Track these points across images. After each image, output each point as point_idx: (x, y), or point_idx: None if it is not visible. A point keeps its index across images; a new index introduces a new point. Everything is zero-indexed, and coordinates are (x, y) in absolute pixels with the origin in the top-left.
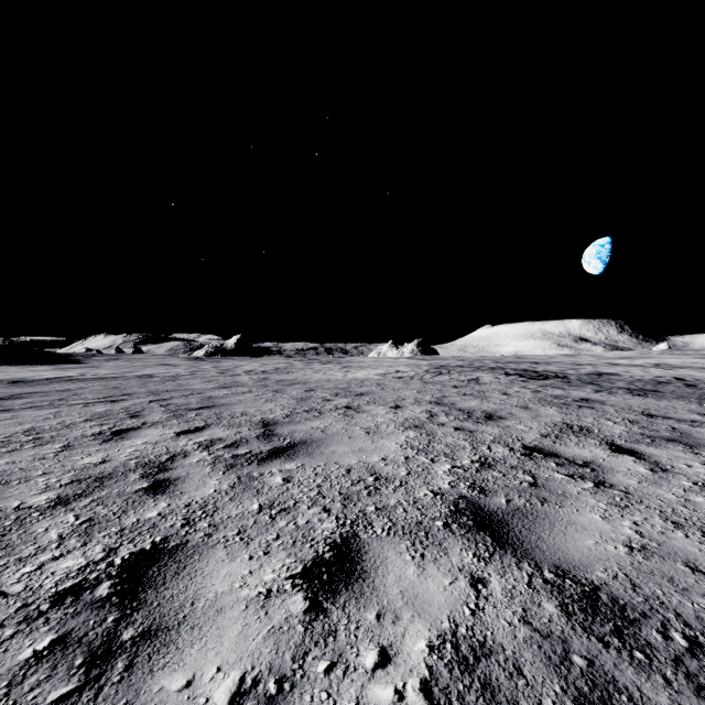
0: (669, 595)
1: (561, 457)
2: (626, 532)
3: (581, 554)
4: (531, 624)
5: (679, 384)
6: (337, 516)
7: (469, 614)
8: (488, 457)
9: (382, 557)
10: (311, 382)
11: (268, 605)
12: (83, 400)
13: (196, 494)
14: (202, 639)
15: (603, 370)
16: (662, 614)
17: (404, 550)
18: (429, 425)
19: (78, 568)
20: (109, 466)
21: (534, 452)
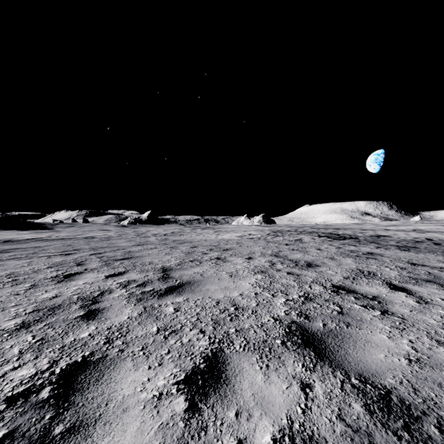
0: (439, 397)
1: (357, 293)
2: (405, 348)
3: (376, 365)
4: (345, 420)
5: (429, 243)
6: (209, 336)
7: (301, 412)
8: (310, 293)
9: (240, 368)
10: (195, 241)
11: (159, 405)
12: (47, 253)
13: (115, 319)
14: (111, 433)
15: (380, 233)
16: (436, 412)
17: (255, 362)
18: (270, 271)
19: (29, 376)
20: (59, 299)
21: (340, 289)
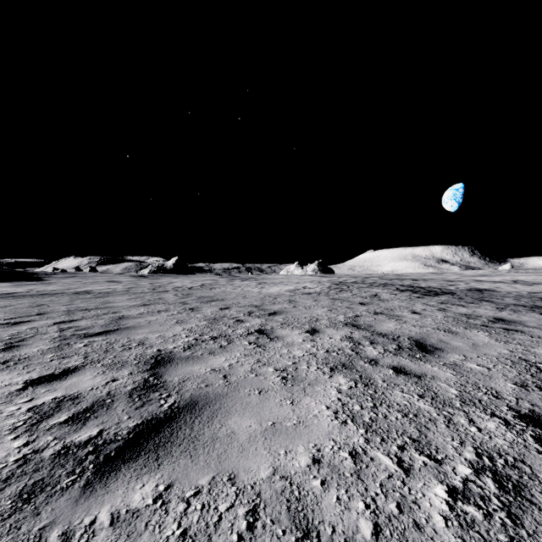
0: None
1: None
2: None
3: None
4: None
5: None
6: None
7: None
8: (490, 452)
9: None
10: (228, 299)
11: None
12: None
13: None
14: None
15: (477, 286)
16: None
17: None
18: (359, 363)
19: None
20: None
21: None
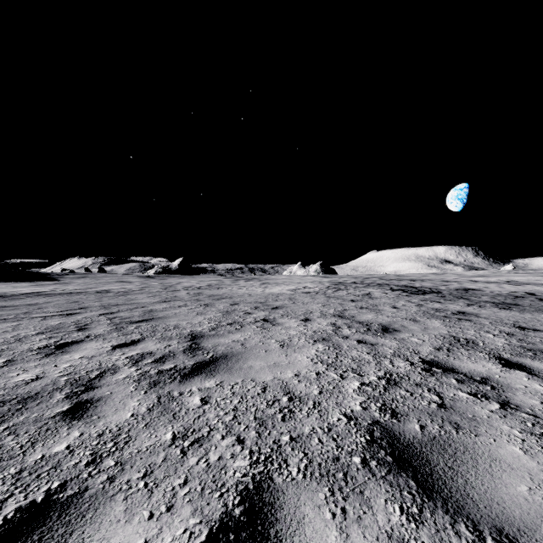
0: None
1: (459, 373)
2: None
3: (519, 508)
4: None
5: (532, 299)
6: (251, 449)
7: None
8: (392, 373)
9: (299, 515)
10: (236, 297)
11: None
12: (44, 313)
13: (113, 419)
14: None
15: (467, 286)
16: None
17: (323, 502)
18: (335, 338)
19: None
20: (39, 384)
21: (433, 366)
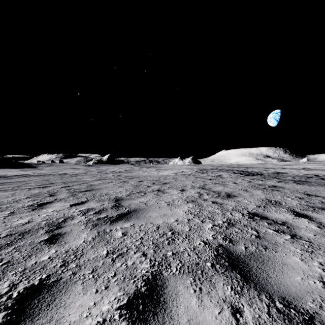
0: None
1: (269, 219)
2: (317, 270)
3: (295, 288)
4: None
5: (317, 178)
6: (150, 259)
7: None
8: (231, 219)
9: (176, 291)
10: (141, 177)
11: None
12: (29, 186)
13: (73, 243)
14: None
15: (279, 171)
16: None
17: (189, 285)
18: (199, 200)
19: None
20: (30, 225)
21: (255, 216)
